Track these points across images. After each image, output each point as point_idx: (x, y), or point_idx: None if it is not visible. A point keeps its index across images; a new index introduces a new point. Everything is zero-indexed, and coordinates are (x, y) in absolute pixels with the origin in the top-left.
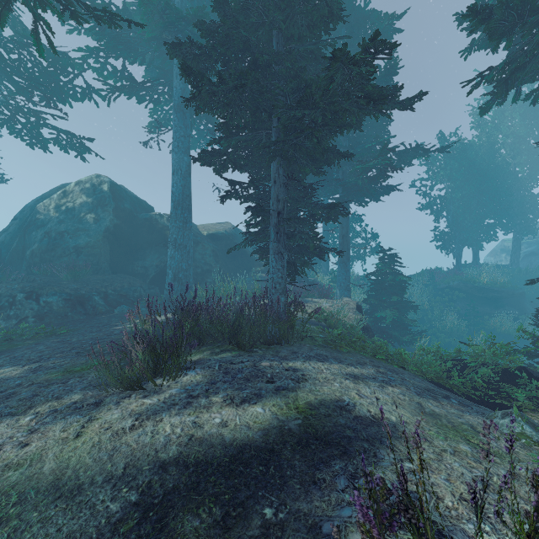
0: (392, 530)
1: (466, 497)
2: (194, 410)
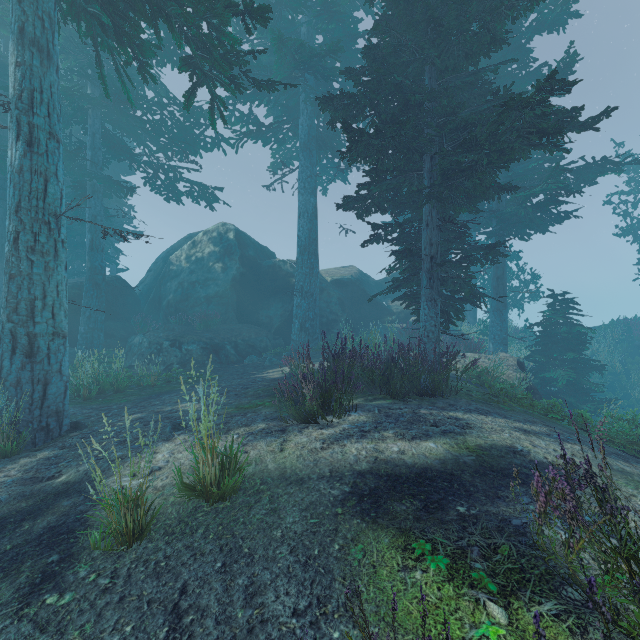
0: (580, 489)
1: None
2: (371, 440)
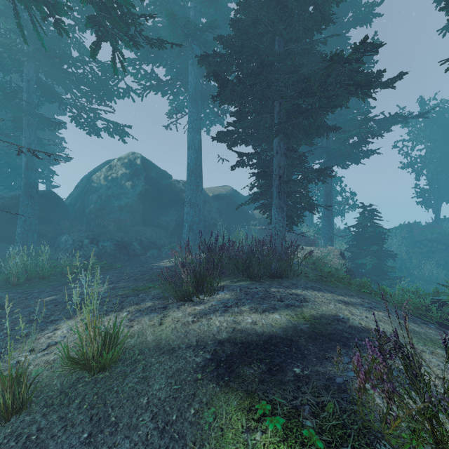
0: (391, 358)
1: (441, 376)
2: (232, 314)
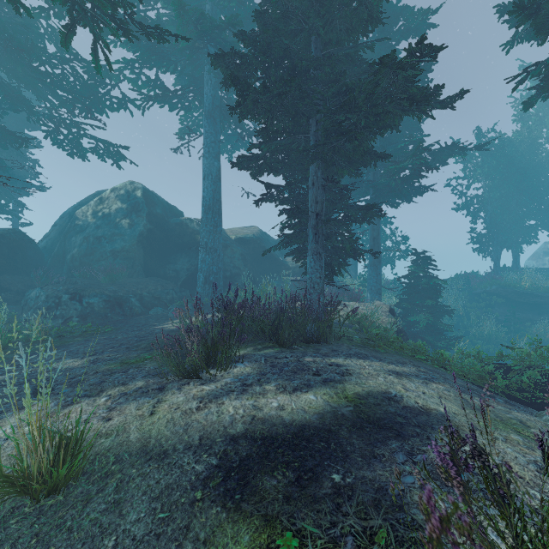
0: (468, 470)
1: (521, 475)
2: (251, 396)
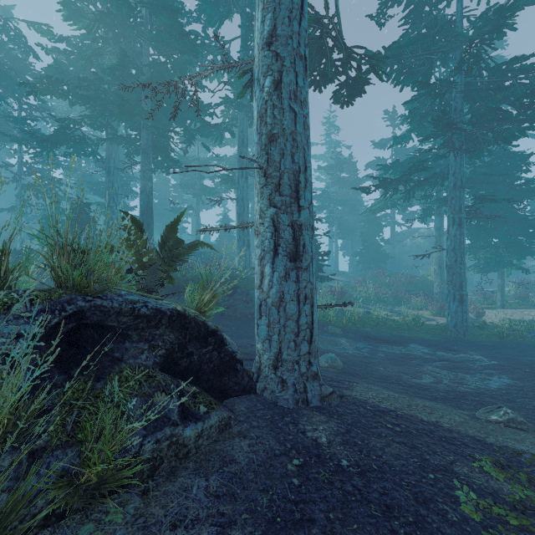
0: None
1: None
2: None
